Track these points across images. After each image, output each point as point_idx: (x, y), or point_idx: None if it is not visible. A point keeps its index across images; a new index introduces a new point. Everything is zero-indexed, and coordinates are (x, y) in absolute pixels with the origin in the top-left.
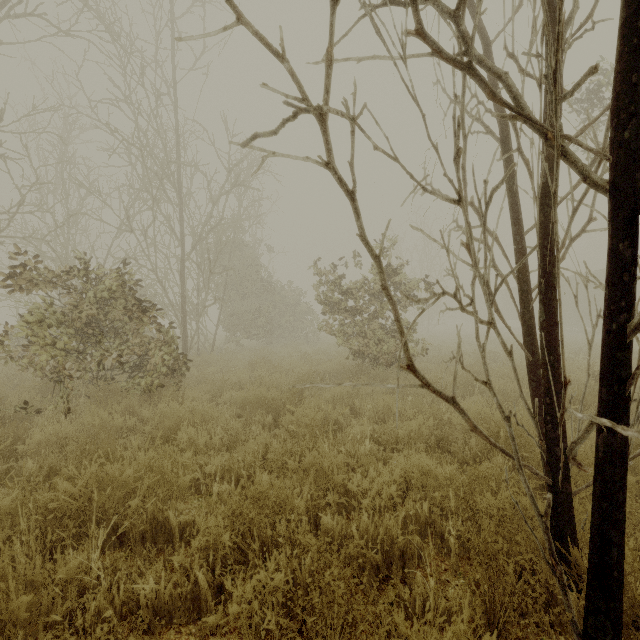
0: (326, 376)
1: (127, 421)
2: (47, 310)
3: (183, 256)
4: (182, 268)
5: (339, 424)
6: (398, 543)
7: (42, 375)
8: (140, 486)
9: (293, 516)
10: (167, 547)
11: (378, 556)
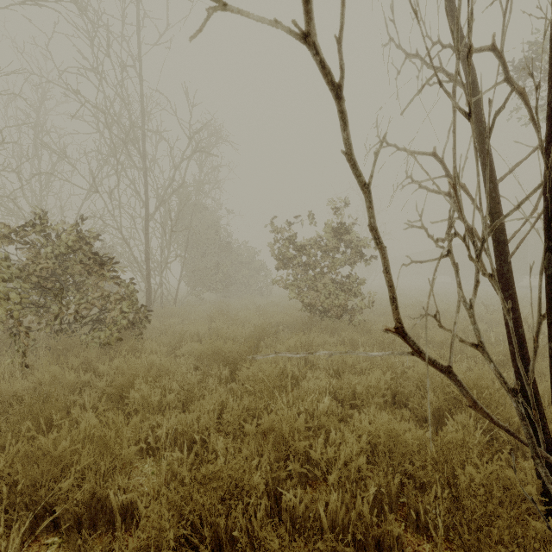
0: (280, 327)
1: (81, 376)
2: (2, 264)
3: (147, 216)
4: (146, 227)
5: (294, 376)
6: (373, 530)
7: (3, 329)
8: (80, 458)
9: (251, 501)
10: (108, 529)
11: (351, 550)
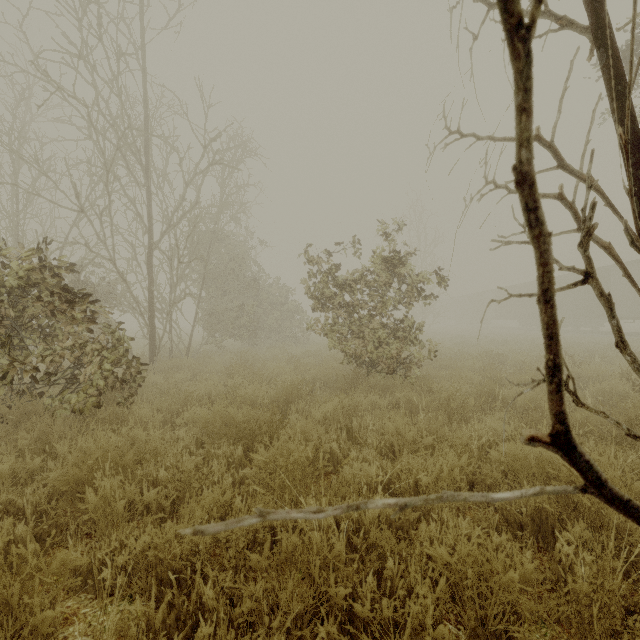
0: (316, 385)
1: (27, 462)
2: None
3: (150, 245)
4: (149, 258)
5: (333, 455)
6: None
7: None
8: None
9: None
10: None
11: None
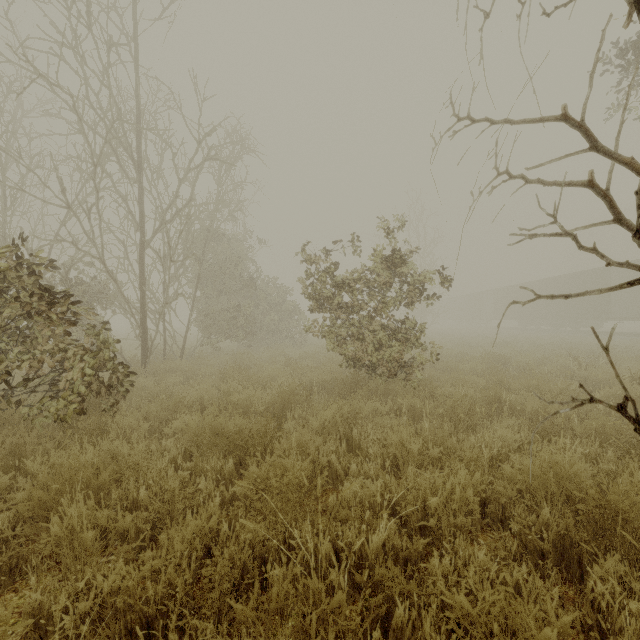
0: (314, 389)
1: None
2: None
3: (142, 243)
4: (141, 257)
5: (332, 468)
6: None
7: None
8: None
9: None
10: None
11: None
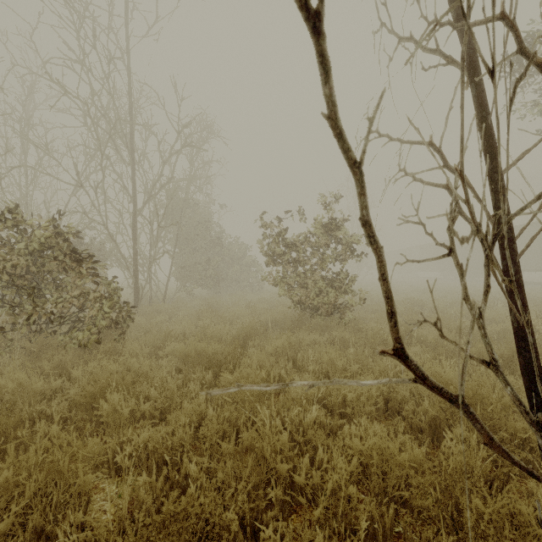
0: (269, 325)
1: (52, 383)
2: None
3: (135, 212)
4: (134, 223)
5: (282, 379)
6: None
7: None
8: (29, 487)
9: None
10: None
11: None
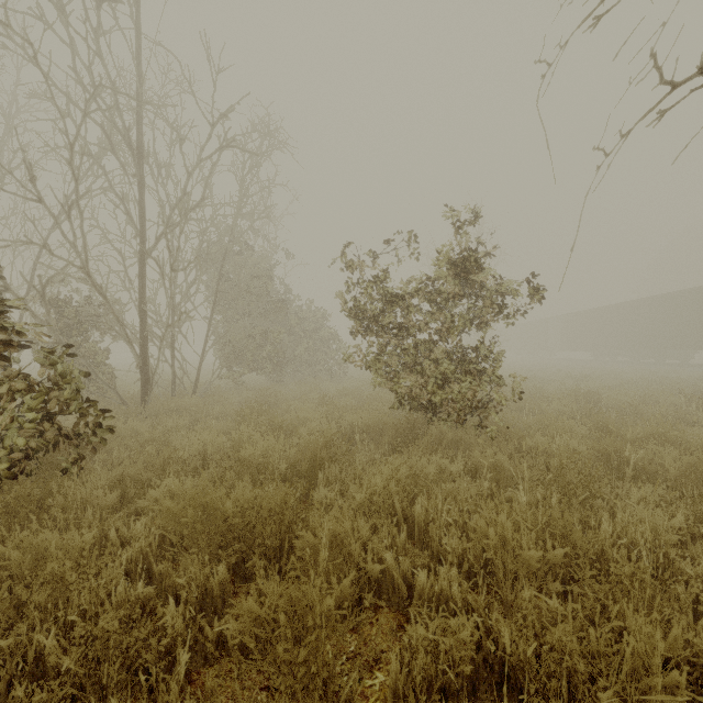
0: (355, 436)
1: None
2: None
3: (142, 252)
4: (141, 269)
5: (386, 577)
6: None
7: None
8: None
9: None
10: None
11: None
